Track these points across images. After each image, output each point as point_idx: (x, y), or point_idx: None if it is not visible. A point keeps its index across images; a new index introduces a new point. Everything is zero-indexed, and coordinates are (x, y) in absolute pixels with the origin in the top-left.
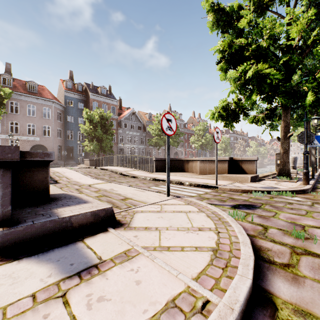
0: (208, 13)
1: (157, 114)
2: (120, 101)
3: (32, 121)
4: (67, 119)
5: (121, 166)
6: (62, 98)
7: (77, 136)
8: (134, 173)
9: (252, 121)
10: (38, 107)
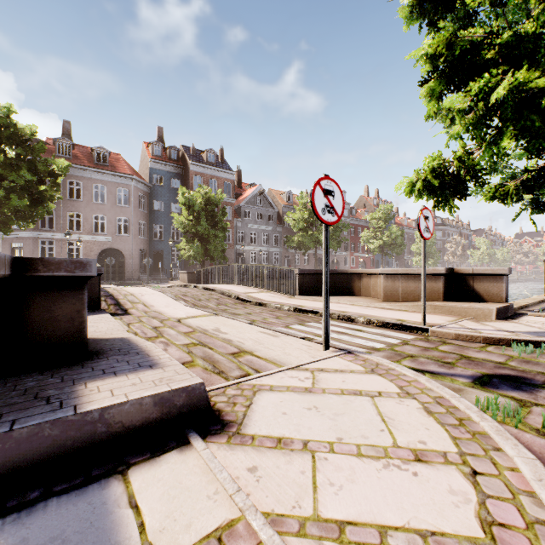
0: None
1: (301, 192)
2: (239, 174)
3: (101, 211)
4: (155, 206)
5: (238, 284)
6: (147, 172)
7: (170, 233)
8: (260, 296)
9: (492, 196)
10: (110, 188)
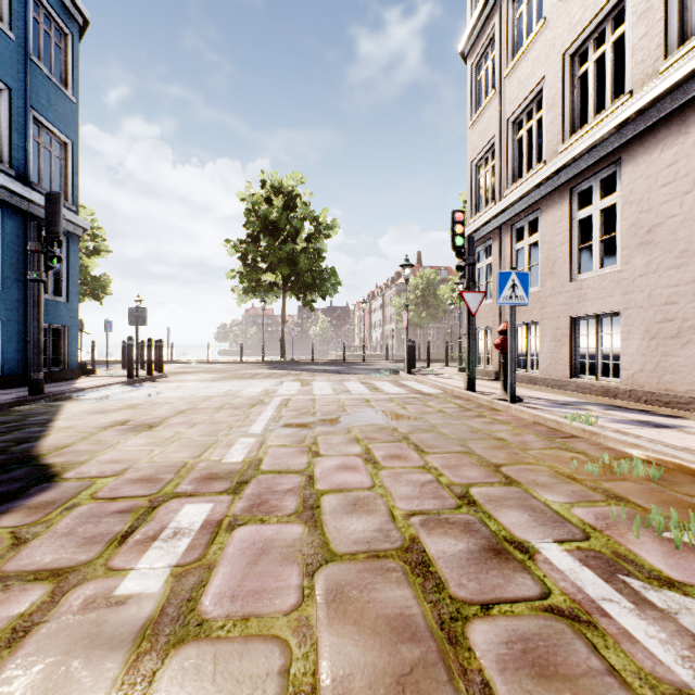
0: None
1: None
2: None
3: None
4: None
5: None
6: None
7: None
8: None
9: None
10: None
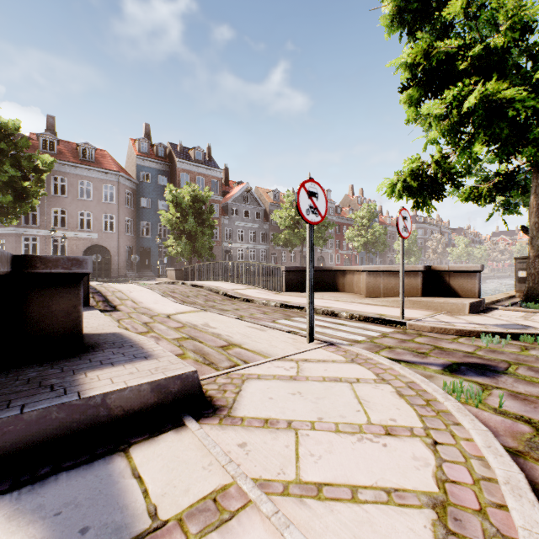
0: None
1: (288, 191)
2: (226, 172)
3: (87, 208)
4: (141, 203)
5: (226, 281)
6: (133, 169)
7: (157, 230)
8: (248, 293)
9: (467, 197)
10: (96, 185)
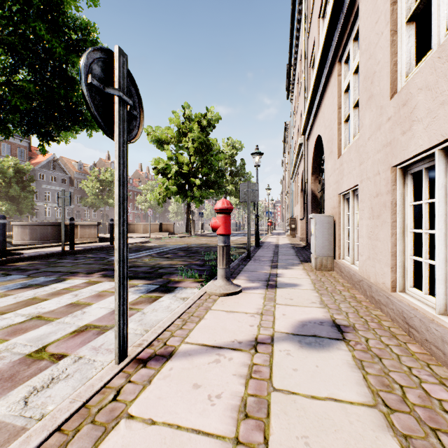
0: (148, 135)
1: (94, 168)
2: (29, 139)
3: None
4: None
5: None
6: None
7: None
8: None
9: (177, 200)
10: None
